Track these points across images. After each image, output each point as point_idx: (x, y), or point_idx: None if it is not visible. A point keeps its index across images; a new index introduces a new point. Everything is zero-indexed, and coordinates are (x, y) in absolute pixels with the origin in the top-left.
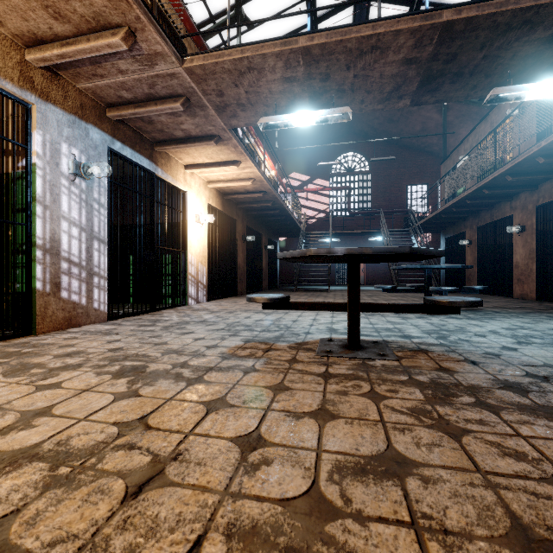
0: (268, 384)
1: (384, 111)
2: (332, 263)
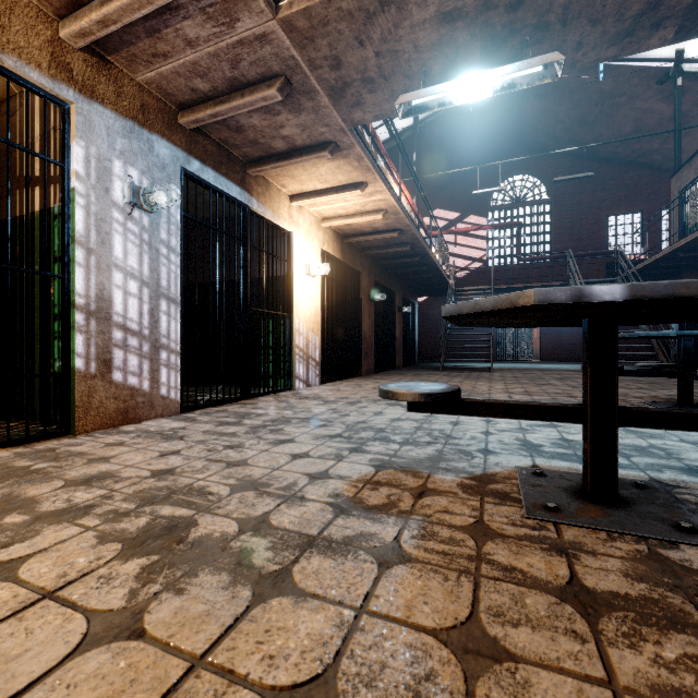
0: (440, 619)
1: (573, 109)
2: (535, 326)
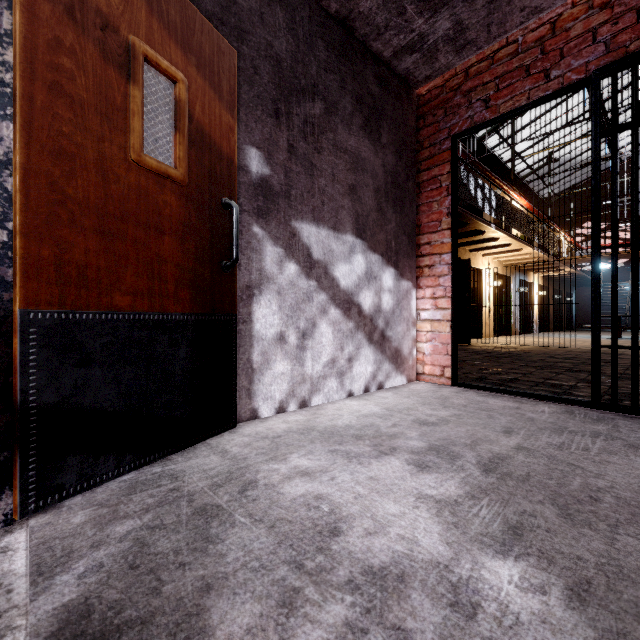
0: None
1: None
2: None
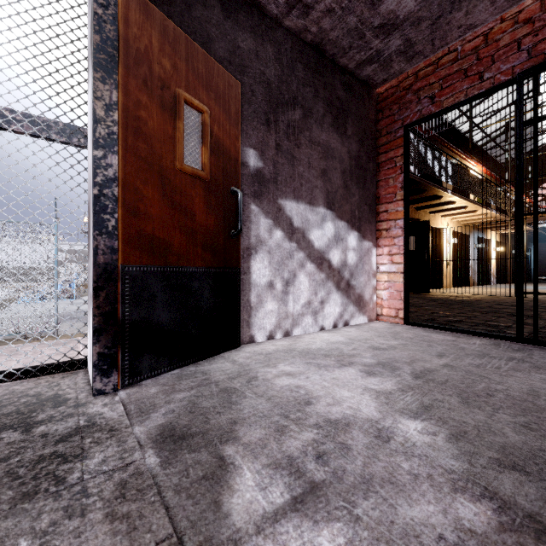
0: None
1: None
2: None
